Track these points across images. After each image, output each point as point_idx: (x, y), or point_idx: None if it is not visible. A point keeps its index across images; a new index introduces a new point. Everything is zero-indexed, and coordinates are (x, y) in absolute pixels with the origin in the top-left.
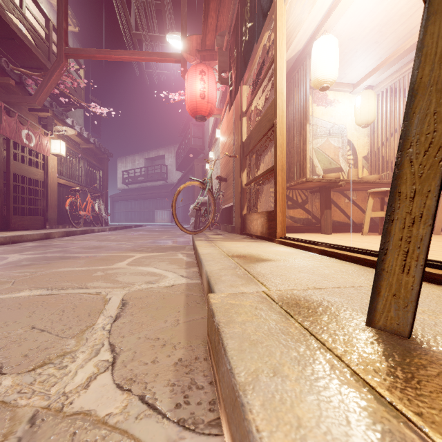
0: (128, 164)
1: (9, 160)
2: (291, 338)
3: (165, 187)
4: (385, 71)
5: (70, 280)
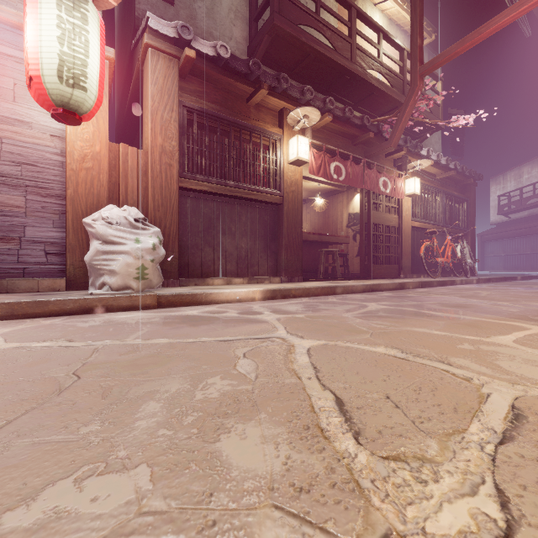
0: (508, 184)
1: (369, 211)
2: None
3: None
4: None
5: (427, 346)
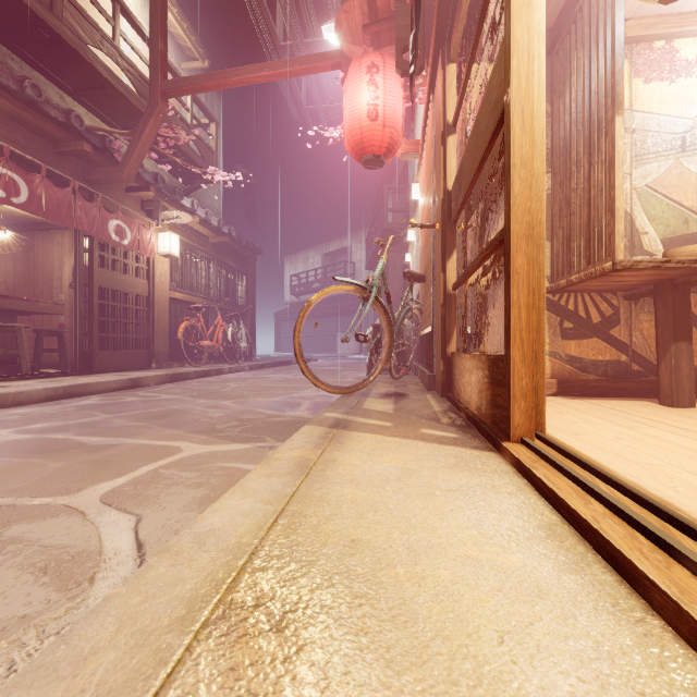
0: (299, 265)
1: (92, 267)
2: None
3: (351, 297)
4: None
5: None
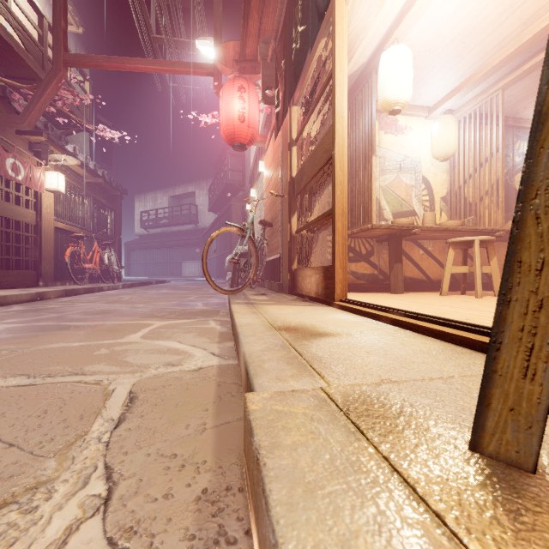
0: (148, 203)
1: None
2: (364, 477)
3: (195, 232)
4: (469, 92)
5: (62, 362)
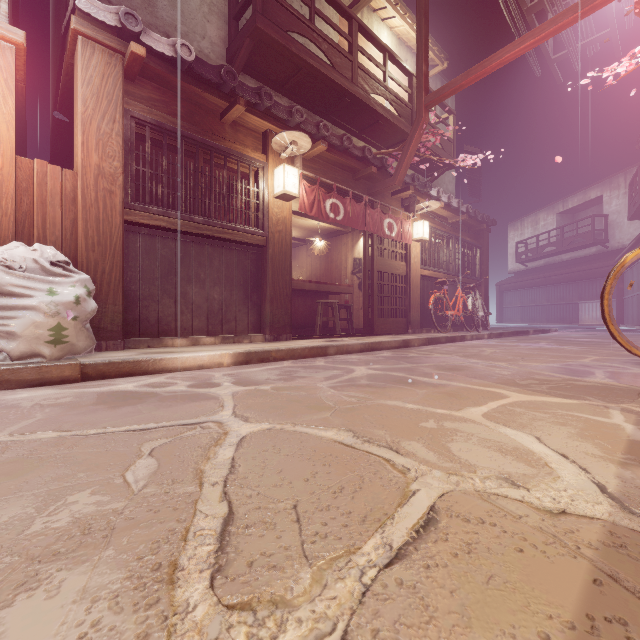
0: (526, 230)
1: (373, 257)
2: None
3: (601, 257)
4: None
5: (387, 426)
